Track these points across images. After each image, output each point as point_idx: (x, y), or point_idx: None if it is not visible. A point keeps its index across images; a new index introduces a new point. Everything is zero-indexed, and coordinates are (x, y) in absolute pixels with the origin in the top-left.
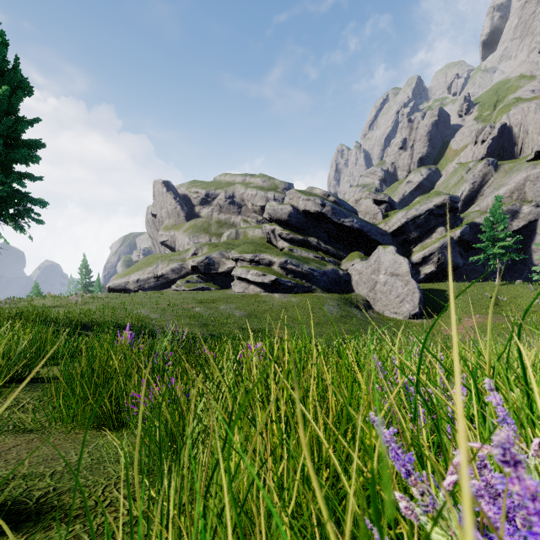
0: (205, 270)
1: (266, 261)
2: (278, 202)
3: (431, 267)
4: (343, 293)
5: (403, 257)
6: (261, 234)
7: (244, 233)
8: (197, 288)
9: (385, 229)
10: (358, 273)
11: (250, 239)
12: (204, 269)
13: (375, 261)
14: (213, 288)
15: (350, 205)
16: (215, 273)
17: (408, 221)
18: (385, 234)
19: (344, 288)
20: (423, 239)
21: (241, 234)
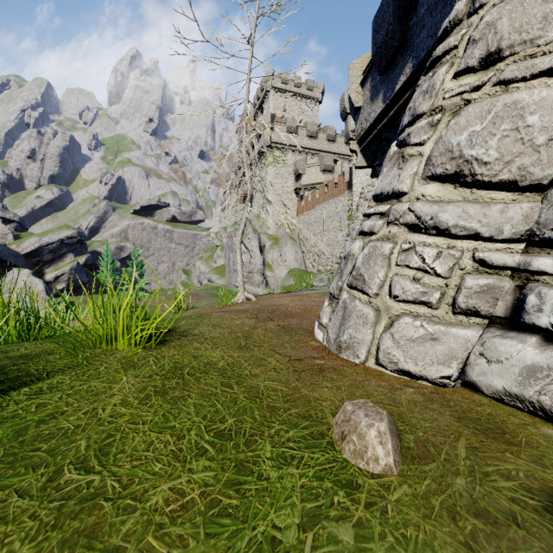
0: None
1: None
2: None
3: (63, 284)
4: None
5: (39, 279)
6: None
7: None
8: None
9: (17, 250)
10: None
11: None
12: None
13: (9, 282)
14: None
15: None
16: None
17: (42, 246)
18: (18, 255)
19: None
20: (56, 261)
21: None
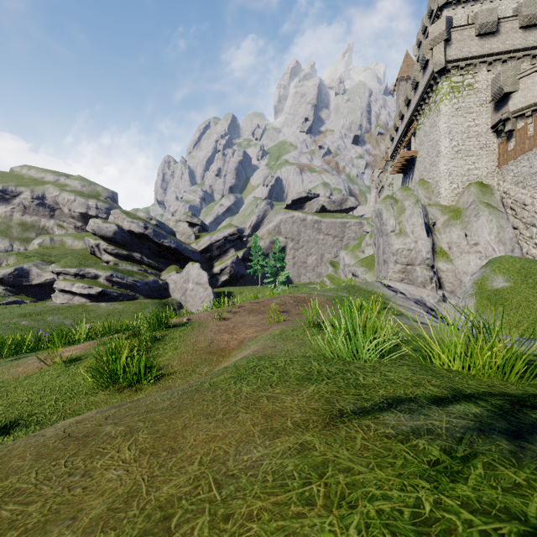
0: (15, 282)
1: (92, 274)
2: (103, 221)
3: (226, 276)
4: (162, 298)
5: (205, 271)
6: (83, 243)
7: (61, 241)
8: (7, 302)
9: (196, 248)
10: (174, 283)
11: (69, 248)
12: (13, 281)
13: (186, 274)
14: (27, 300)
15: (170, 227)
16: (28, 285)
17: (212, 243)
18: (195, 252)
19: (164, 294)
20: (222, 256)
21: (58, 242)
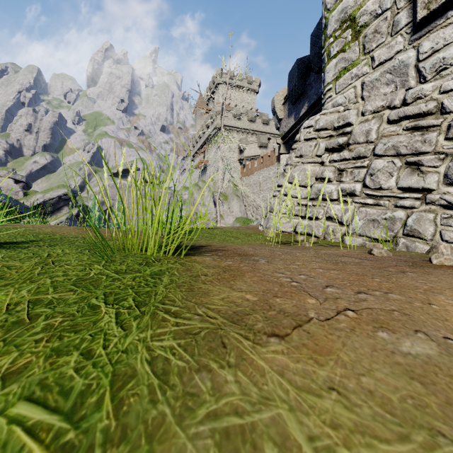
0: None
1: None
2: None
3: None
4: None
5: None
6: None
7: None
8: None
9: (27, 204)
10: None
11: None
12: None
13: None
14: None
15: None
16: None
17: (45, 201)
18: (28, 208)
19: None
20: (55, 213)
21: None
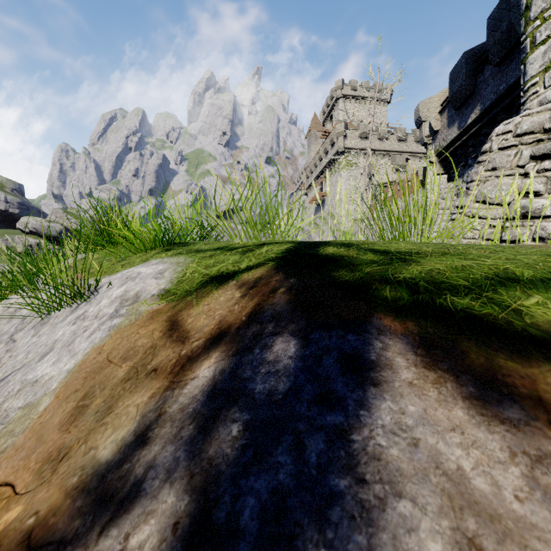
0: None
1: None
2: (45, 219)
3: None
4: None
5: None
6: (2, 241)
7: None
8: None
9: None
10: None
11: None
12: None
13: None
14: None
15: None
16: None
17: None
18: None
19: None
20: None
21: None
